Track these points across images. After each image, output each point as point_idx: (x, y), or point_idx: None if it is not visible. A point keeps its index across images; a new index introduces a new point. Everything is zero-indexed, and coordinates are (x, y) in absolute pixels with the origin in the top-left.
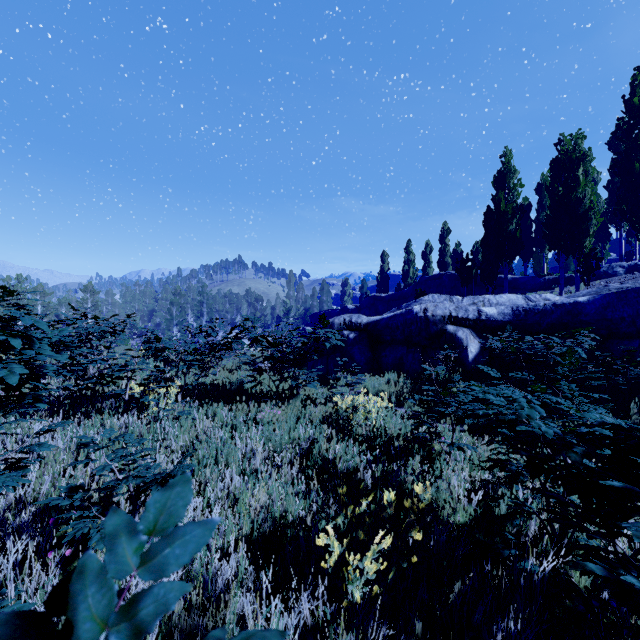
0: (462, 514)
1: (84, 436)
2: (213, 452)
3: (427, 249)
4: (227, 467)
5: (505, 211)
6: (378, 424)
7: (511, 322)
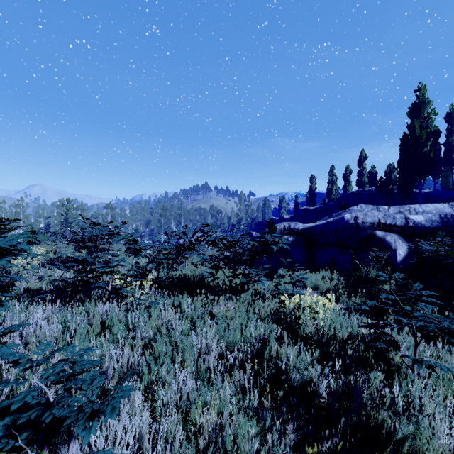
0: None
1: (11, 354)
2: (170, 349)
3: (347, 172)
4: (183, 362)
5: (420, 136)
6: (325, 325)
7: (439, 228)
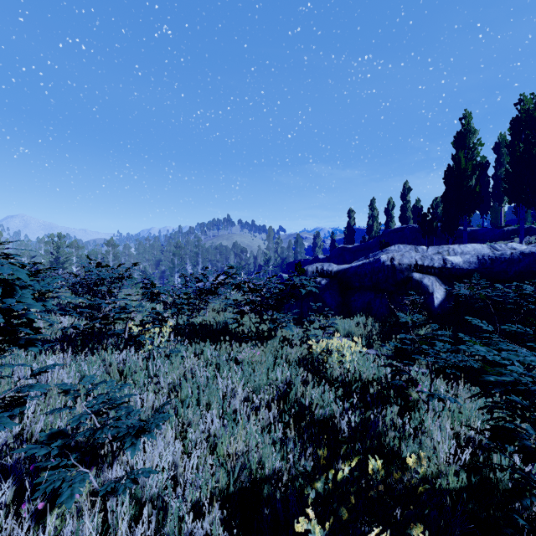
0: (452, 479)
1: (63, 384)
2: (196, 392)
3: (389, 205)
4: (209, 406)
5: (465, 168)
6: (352, 368)
7: (477, 270)
